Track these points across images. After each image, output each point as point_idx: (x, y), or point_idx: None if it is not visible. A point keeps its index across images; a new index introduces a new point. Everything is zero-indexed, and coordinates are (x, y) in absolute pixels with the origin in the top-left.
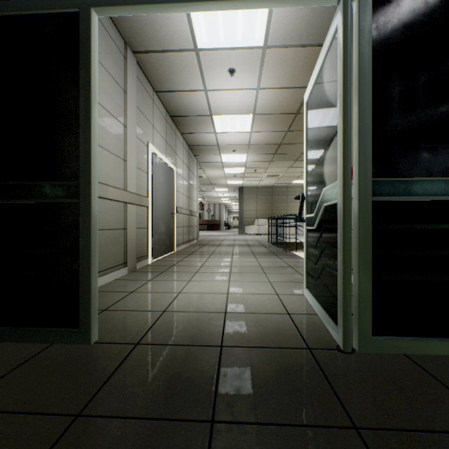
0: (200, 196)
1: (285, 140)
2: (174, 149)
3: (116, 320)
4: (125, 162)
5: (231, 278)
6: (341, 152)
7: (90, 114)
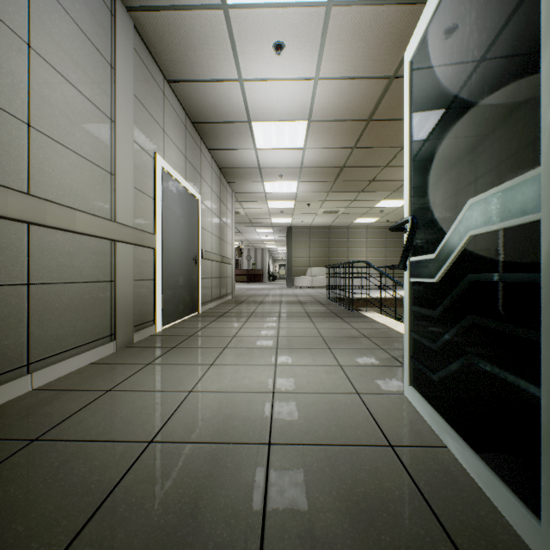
0: (237, 238)
1: (350, 161)
2: (198, 170)
3: (43, 471)
4: (113, 177)
5: (278, 358)
6: None
7: None
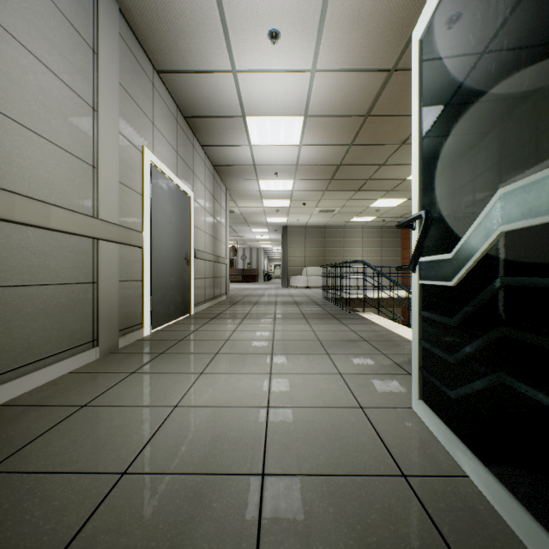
0: (232, 238)
1: (347, 159)
2: (190, 167)
3: None
4: (96, 170)
5: (273, 365)
6: None
7: None
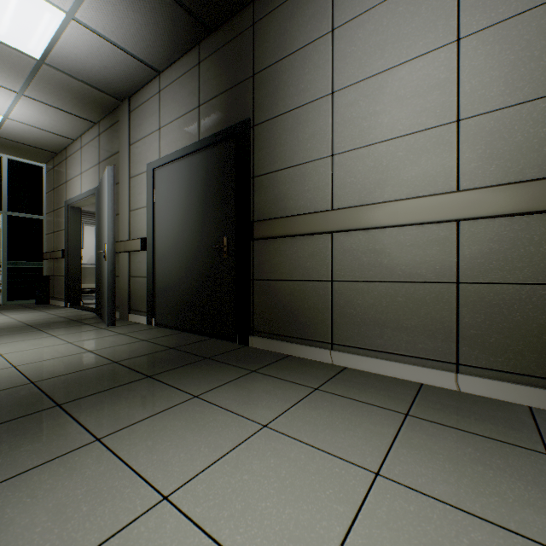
0: None
1: None
2: None
3: None
4: None
5: None
6: None
7: None
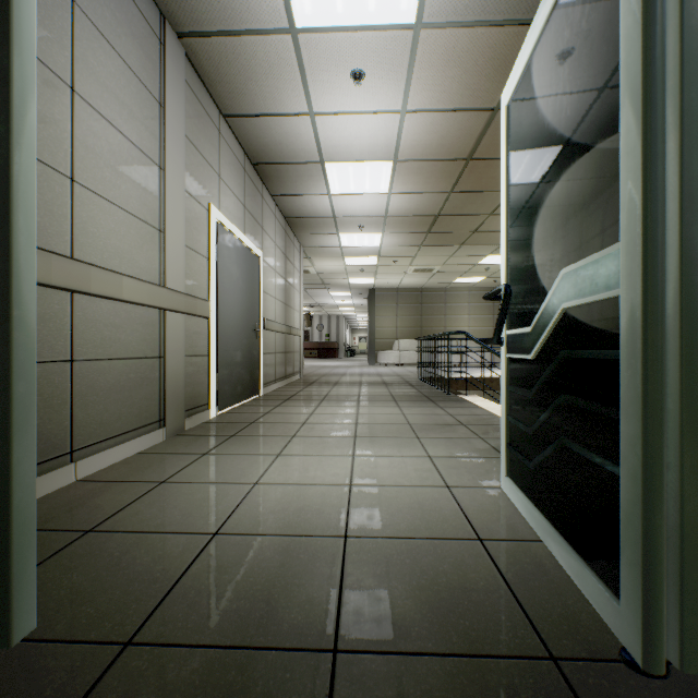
0: (306, 303)
1: (447, 209)
2: (259, 221)
3: (104, 561)
4: (162, 234)
5: (356, 448)
6: (635, 168)
7: (8, 76)
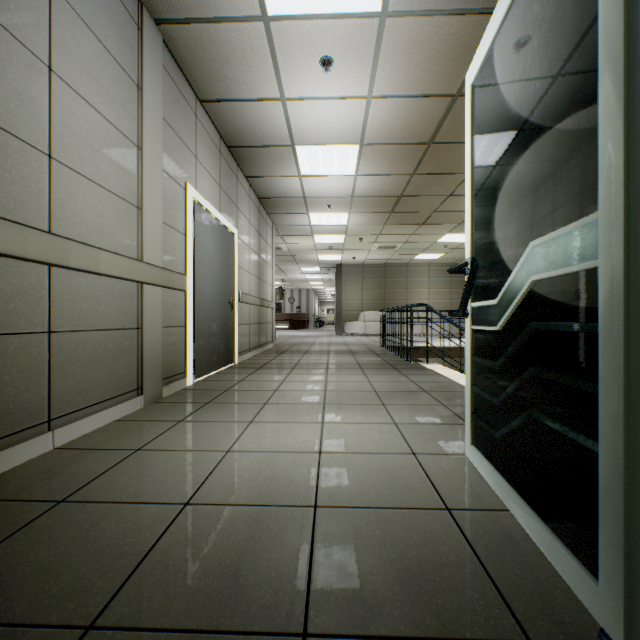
0: (278, 278)
1: (409, 190)
2: (234, 201)
3: (73, 533)
4: (140, 211)
5: (325, 415)
6: (616, 134)
7: None
